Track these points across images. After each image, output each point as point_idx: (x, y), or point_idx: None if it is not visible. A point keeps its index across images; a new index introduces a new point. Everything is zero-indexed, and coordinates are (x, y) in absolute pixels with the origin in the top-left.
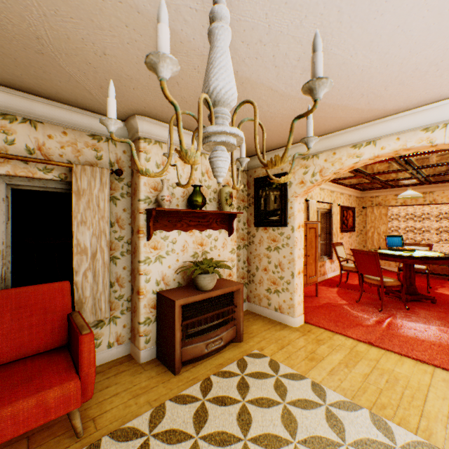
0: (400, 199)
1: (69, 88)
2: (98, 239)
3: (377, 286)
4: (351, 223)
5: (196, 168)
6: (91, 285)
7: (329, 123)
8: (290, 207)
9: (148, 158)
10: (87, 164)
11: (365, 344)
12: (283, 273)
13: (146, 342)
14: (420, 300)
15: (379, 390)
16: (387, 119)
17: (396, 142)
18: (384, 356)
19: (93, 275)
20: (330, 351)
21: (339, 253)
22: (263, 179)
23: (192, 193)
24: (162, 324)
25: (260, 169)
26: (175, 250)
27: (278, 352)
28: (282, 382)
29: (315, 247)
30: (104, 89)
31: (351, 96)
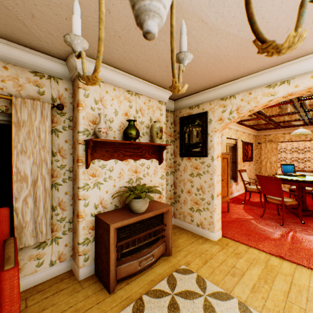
0: (287, 137)
1: (1, 17)
2: (39, 167)
3: (278, 205)
4: (250, 155)
5: (131, 106)
6: (31, 210)
7: (248, 65)
8: (210, 140)
9: (87, 94)
10: (29, 98)
11: (276, 257)
12: (204, 195)
13: (85, 260)
14: (310, 215)
15: (303, 311)
16: (303, 59)
17: (310, 79)
18: (297, 270)
19: (34, 201)
20: (248, 265)
21: (244, 178)
22: (187, 118)
23: (127, 127)
24: (99, 244)
25: (184, 110)
26: (112, 177)
27: (202, 267)
28: (210, 302)
29: (227, 173)
30: (36, 19)
31: (277, 30)
